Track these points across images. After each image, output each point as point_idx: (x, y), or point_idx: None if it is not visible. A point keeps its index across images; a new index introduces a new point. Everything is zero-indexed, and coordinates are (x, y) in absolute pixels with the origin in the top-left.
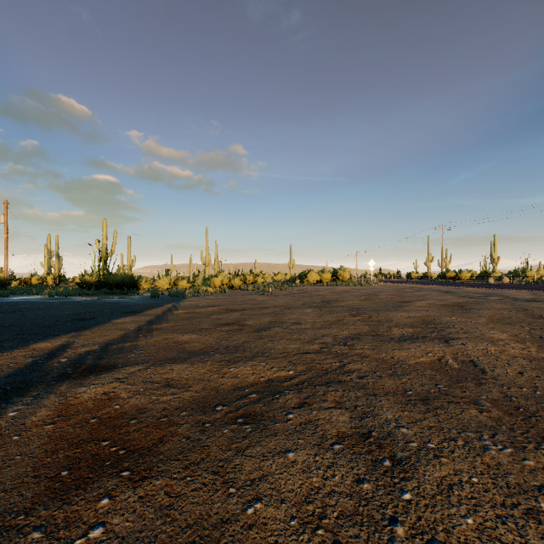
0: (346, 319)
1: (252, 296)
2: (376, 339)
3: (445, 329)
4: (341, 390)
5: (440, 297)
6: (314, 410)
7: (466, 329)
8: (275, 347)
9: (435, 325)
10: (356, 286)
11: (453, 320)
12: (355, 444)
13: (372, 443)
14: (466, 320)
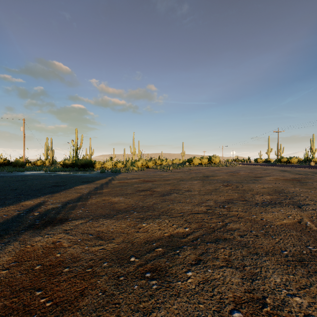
0: (221, 188)
1: (160, 172)
2: (245, 204)
3: (294, 197)
4: (228, 248)
5: (281, 174)
6: (209, 269)
7: (310, 197)
8: (175, 208)
9: (285, 193)
10: (223, 166)
11: (297, 190)
12: (253, 313)
13: (270, 313)
14: (307, 191)
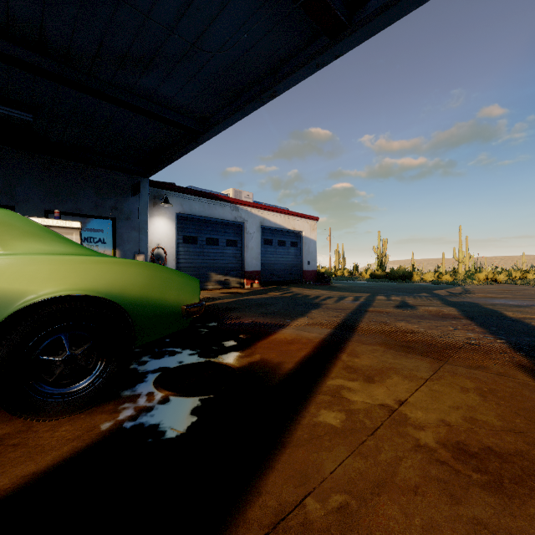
0: None
1: (522, 287)
2: None
3: None
4: None
5: None
6: None
7: None
8: None
9: None
10: None
11: None
12: None
13: None
14: None
